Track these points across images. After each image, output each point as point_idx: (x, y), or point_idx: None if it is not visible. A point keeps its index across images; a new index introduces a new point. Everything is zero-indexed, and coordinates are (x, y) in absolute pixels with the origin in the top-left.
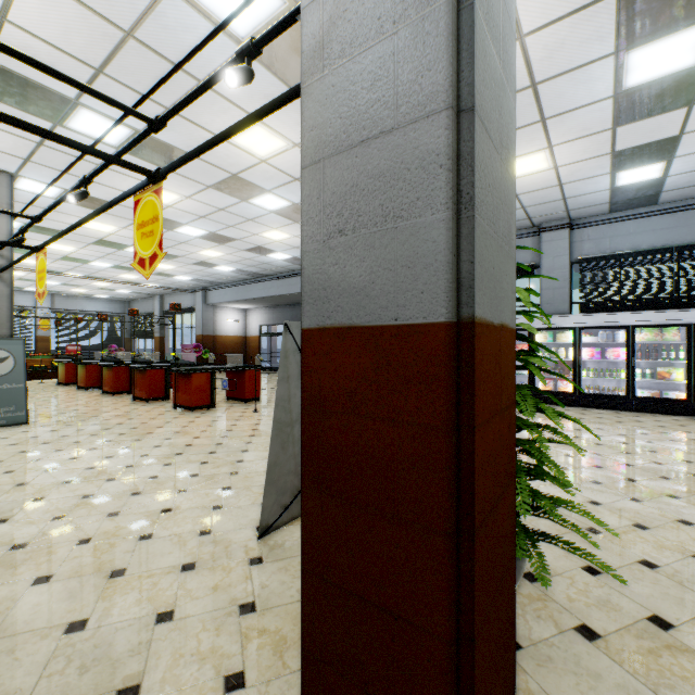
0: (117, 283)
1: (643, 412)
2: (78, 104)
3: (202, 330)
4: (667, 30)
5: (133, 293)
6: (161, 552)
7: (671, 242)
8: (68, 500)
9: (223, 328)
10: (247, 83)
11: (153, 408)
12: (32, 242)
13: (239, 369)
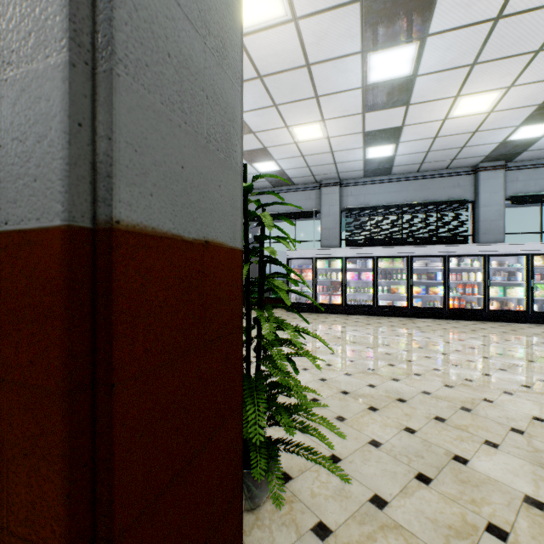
0: None
1: (383, 316)
2: None
3: None
4: (393, 43)
5: None
6: None
7: (399, 201)
8: None
9: None
10: None
11: None
12: None
13: None
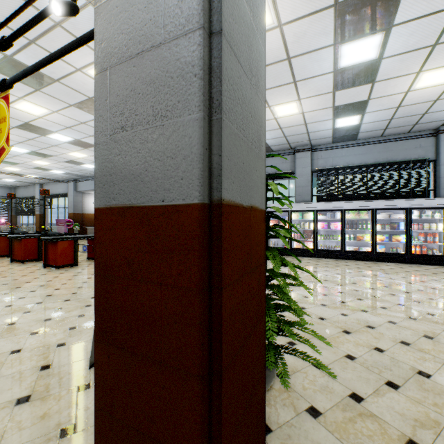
0: (3, 174)
1: (349, 259)
2: None
3: (73, 210)
4: (361, 35)
5: (17, 182)
6: (1, 389)
7: (364, 162)
8: None
9: (89, 208)
10: (71, 14)
11: (26, 268)
12: None
13: None
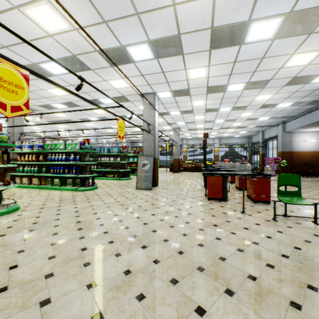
0: (236, 129)
1: None
2: (124, 47)
3: (281, 148)
4: None
5: (248, 132)
6: None
7: None
8: (52, 231)
9: (299, 146)
10: None
11: (199, 193)
12: (190, 118)
13: (246, 176)
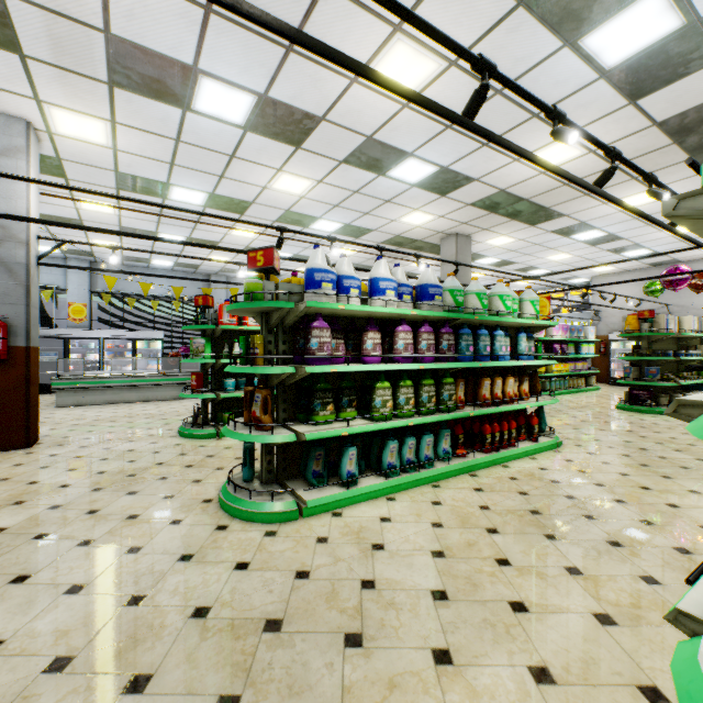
0: None
1: None
2: None
3: None
4: None
5: None
6: None
7: None
8: None
9: None
10: None
11: None
12: None
13: None
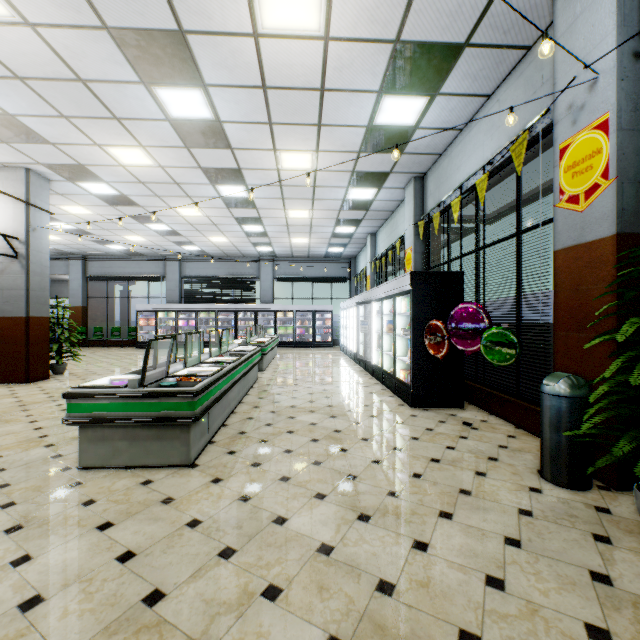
0: None
1: None
2: None
3: None
4: (153, 223)
5: None
6: None
7: (219, 274)
8: None
9: None
10: None
11: None
12: None
13: None
